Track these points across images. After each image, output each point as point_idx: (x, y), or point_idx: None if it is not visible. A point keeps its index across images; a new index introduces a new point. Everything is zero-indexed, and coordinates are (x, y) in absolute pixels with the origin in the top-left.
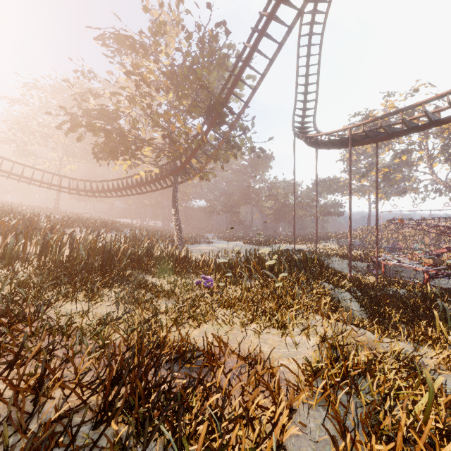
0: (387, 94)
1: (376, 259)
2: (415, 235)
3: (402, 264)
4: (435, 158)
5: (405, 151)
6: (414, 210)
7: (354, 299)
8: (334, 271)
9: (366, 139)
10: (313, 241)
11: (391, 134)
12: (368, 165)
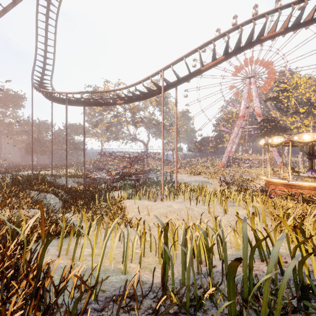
0: (106, 80)
1: (84, 175)
2: (120, 162)
3: (100, 176)
4: (129, 122)
5: (116, 116)
6: (118, 148)
7: (57, 198)
8: (57, 185)
9: (77, 102)
10: (57, 168)
11: (89, 104)
12: (97, 120)
